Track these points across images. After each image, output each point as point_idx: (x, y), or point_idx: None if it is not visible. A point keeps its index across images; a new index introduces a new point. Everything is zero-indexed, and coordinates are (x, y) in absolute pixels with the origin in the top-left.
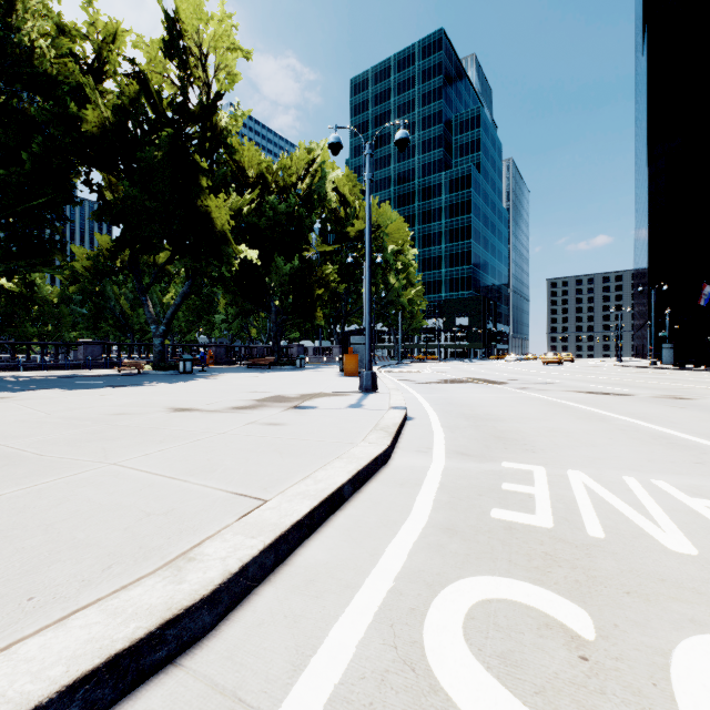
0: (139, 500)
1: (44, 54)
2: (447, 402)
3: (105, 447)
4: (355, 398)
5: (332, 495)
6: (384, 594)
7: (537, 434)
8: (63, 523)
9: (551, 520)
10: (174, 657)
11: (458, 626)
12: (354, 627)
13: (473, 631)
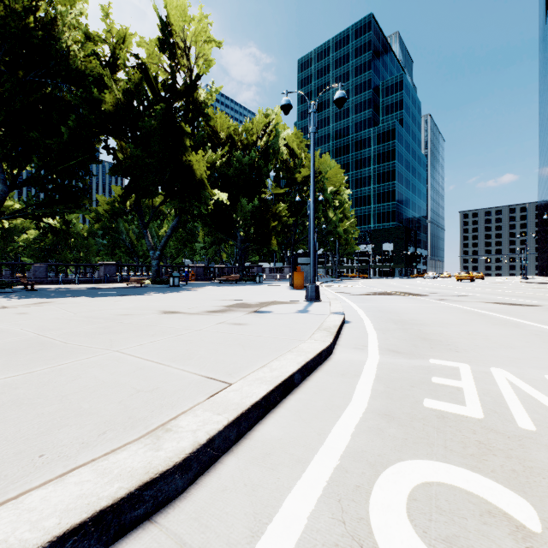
0: (132, 380)
1: (76, 55)
2: (377, 309)
3: (112, 338)
4: (302, 306)
5: (284, 381)
6: (331, 470)
7: (458, 336)
8: (74, 395)
9: (481, 412)
10: (151, 514)
11: (402, 506)
12: (305, 499)
13: (416, 513)
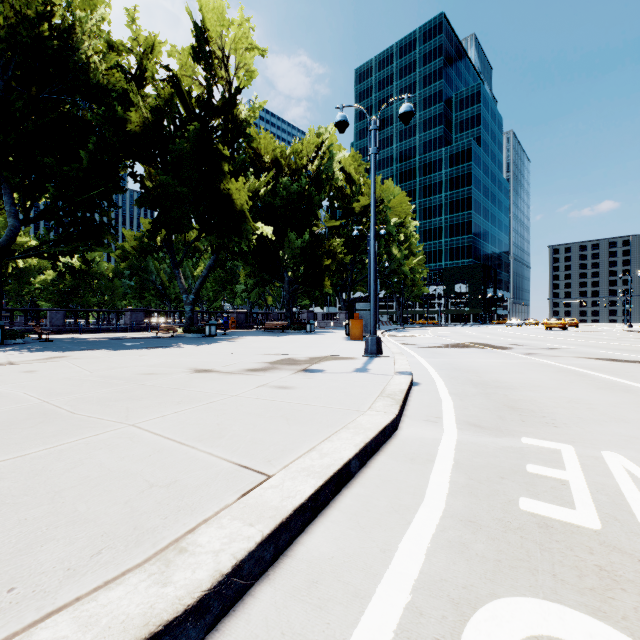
0: (145, 468)
1: (97, 68)
2: (452, 367)
3: (129, 407)
4: (361, 362)
5: (338, 472)
6: (400, 611)
7: (555, 405)
8: (71, 490)
9: (597, 519)
10: None
11: None
12: None
13: None
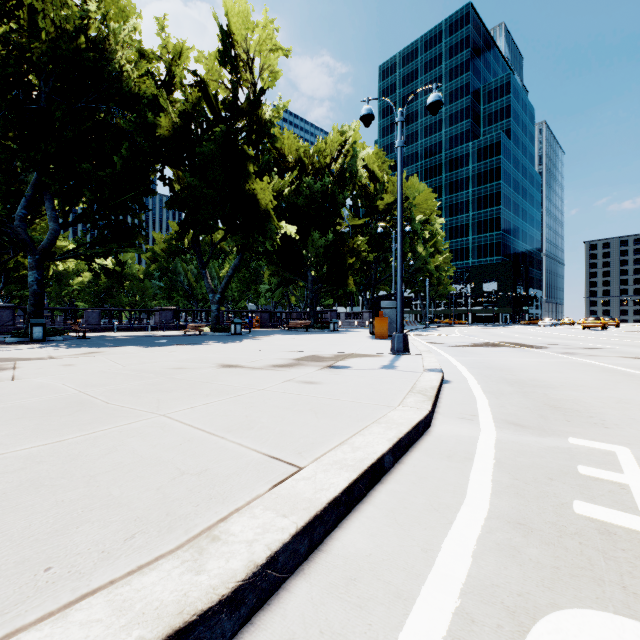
0: (176, 456)
1: (129, 76)
2: (484, 365)
3: (160, 398)
4: (387, 360)
5: (372, 466)
6: (448, 617)
7: (603, 405)
8: (105, 475)
9: None
10: None
11: None
12: None
13: None
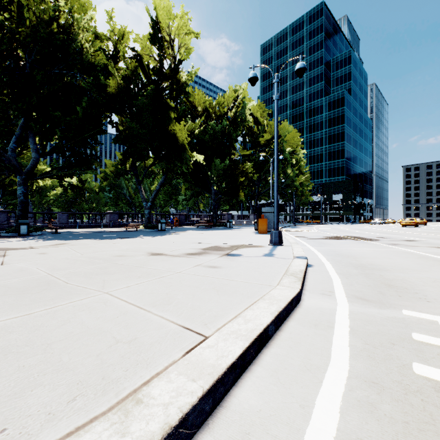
0: (114, 327)
1: (88, 51)
2: (335, 253)
3: (105, 279)
4: (267, 249)
5: (259, 335)
6: None
7: (423, 284)
8: (58, 343)
9: None
10: None
11: None
12: None
13: None
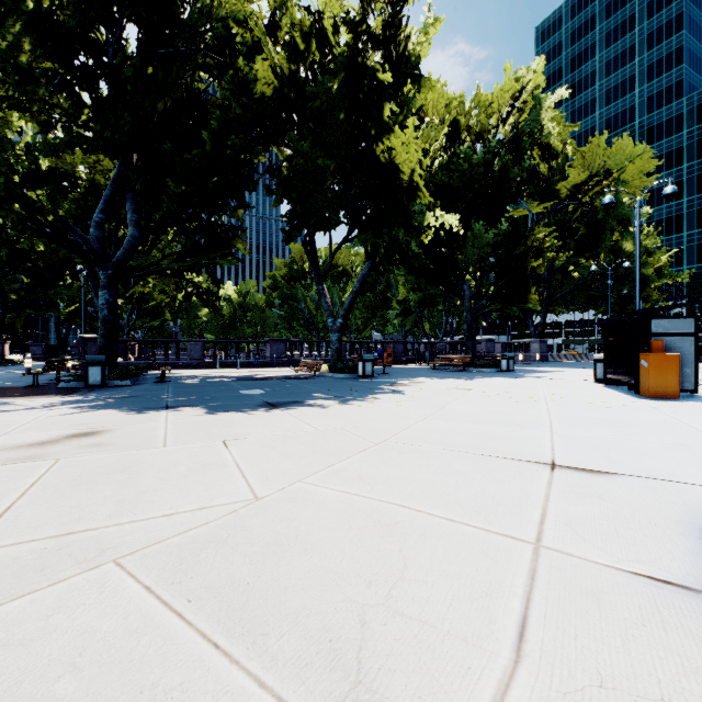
0: None
1: (217, 4)
2: None
3: None
4: None
5: None
6: None
7: None
8: None
9: None
10: None
11: None
12: None
13: None
